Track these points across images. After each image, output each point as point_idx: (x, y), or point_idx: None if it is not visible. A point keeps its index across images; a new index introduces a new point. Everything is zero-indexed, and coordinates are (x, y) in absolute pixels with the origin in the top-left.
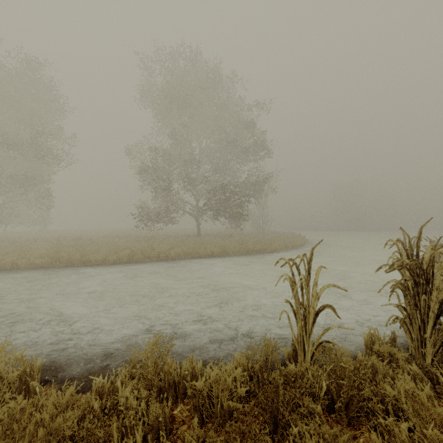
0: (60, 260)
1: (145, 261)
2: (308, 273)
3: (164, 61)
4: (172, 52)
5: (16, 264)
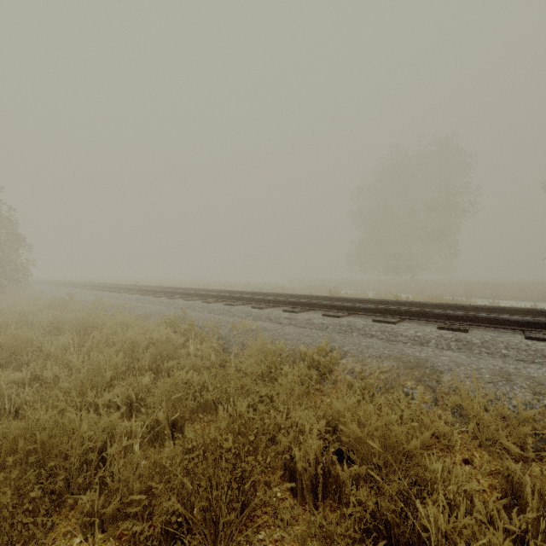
0: (473, 294)
1: None
2: None
3: None
4: None
5: (444, 294)
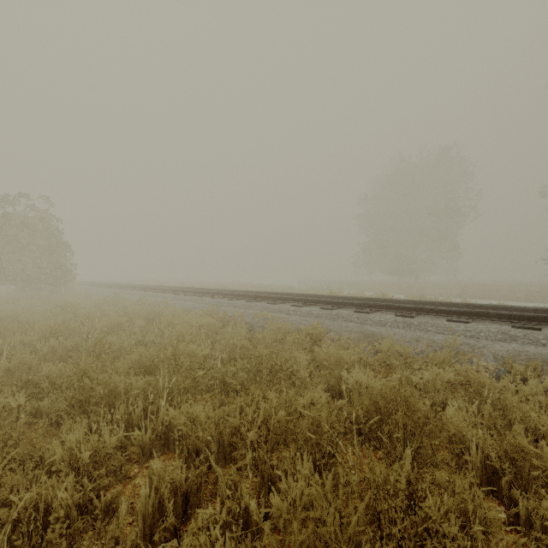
0: (467, 294)
1: (543, 302)
2: None
3: None
4: None
5: (441, 294)
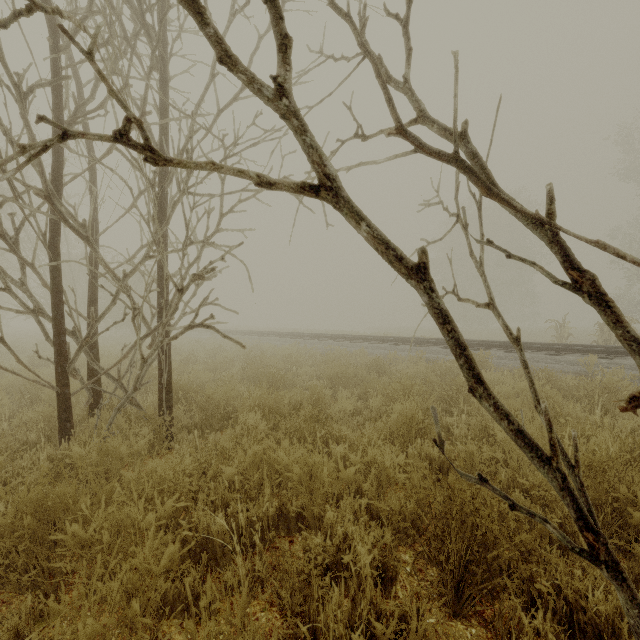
0: (522, 339)
1: None
2: (560, 327)
3: None
4: None
5: (499, 339)
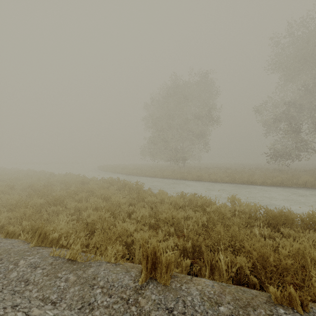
0: (236, 180)
1: (294, 186)
2: None
3: (294, 34)
4: (301, 22)
5: (216, 179)
